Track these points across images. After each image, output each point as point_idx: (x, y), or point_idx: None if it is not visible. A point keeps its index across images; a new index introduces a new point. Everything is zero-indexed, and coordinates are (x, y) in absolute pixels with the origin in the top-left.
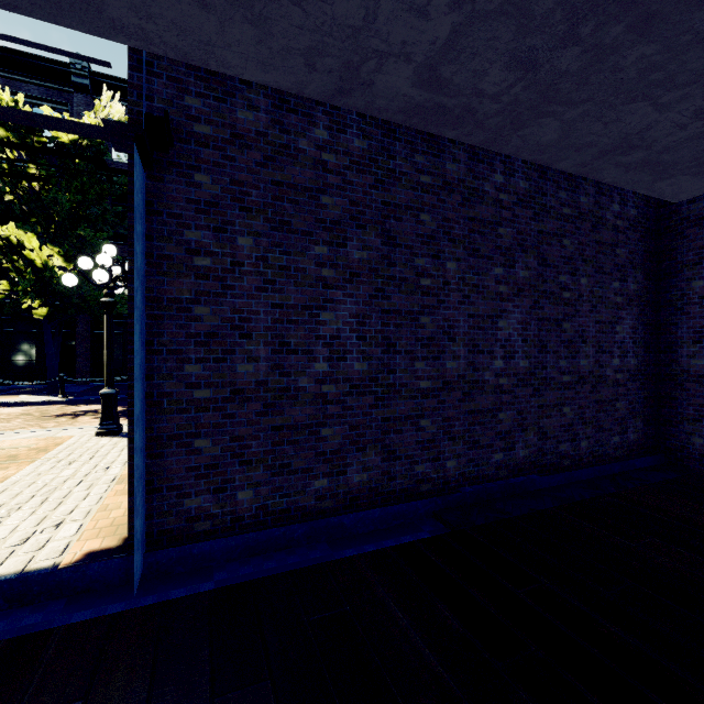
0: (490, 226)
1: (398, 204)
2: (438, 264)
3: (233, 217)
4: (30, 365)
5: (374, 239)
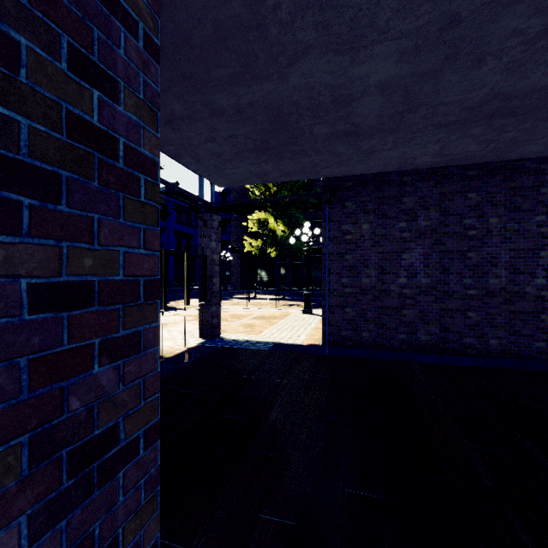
0: (530, 189)
1: (451, 191)
2: (482, 221)
3: (360, 217)
4: (267, 281)
5: (434, 214)
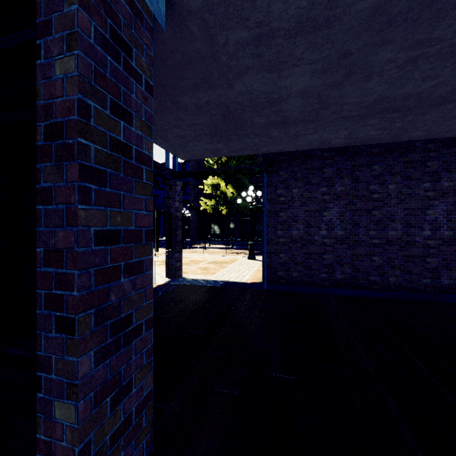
0: (419, 163)
1: (360, 164)
2: (383, 187)
3: (291, 183)
4: (219, 233)
5: (347, 181)
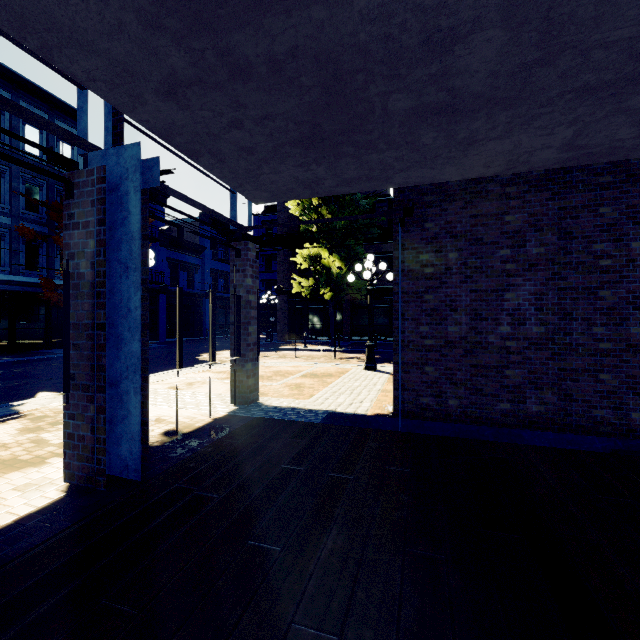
0: None
1: (574, 206)
2: (620, 246)
3: (446, 242)
4: (320, 328)
5: (550, 237)
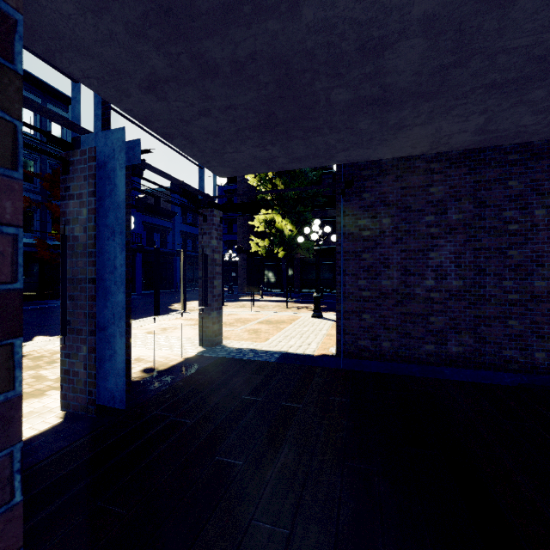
0: None
1: (488, 179)
2: (525, 213)
3: (380, 210)
4: (274, 282)
5: (467, 205)
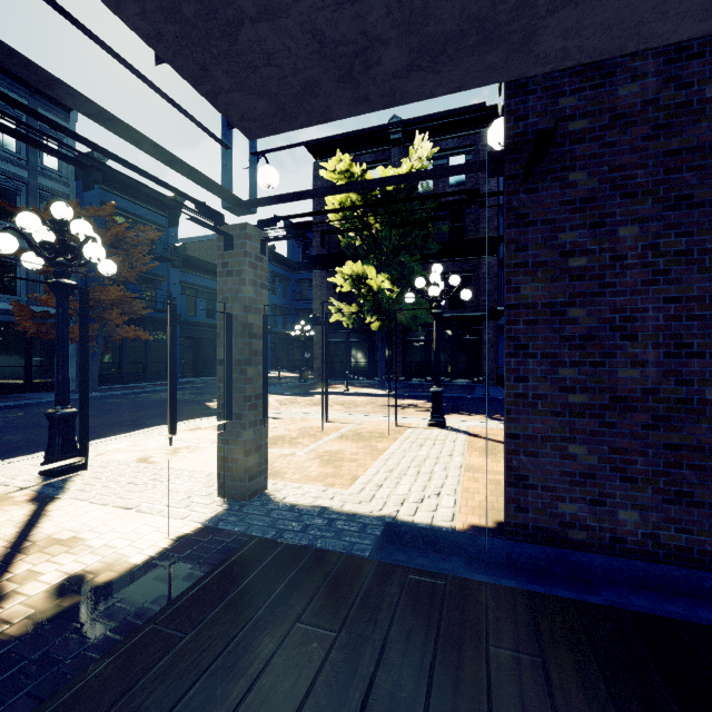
0: None
1: None
2: None
3: (612, 207)
4: (365, 366)
5: None
